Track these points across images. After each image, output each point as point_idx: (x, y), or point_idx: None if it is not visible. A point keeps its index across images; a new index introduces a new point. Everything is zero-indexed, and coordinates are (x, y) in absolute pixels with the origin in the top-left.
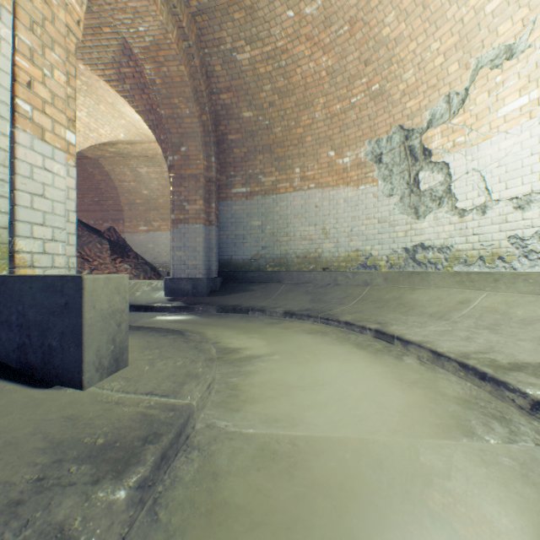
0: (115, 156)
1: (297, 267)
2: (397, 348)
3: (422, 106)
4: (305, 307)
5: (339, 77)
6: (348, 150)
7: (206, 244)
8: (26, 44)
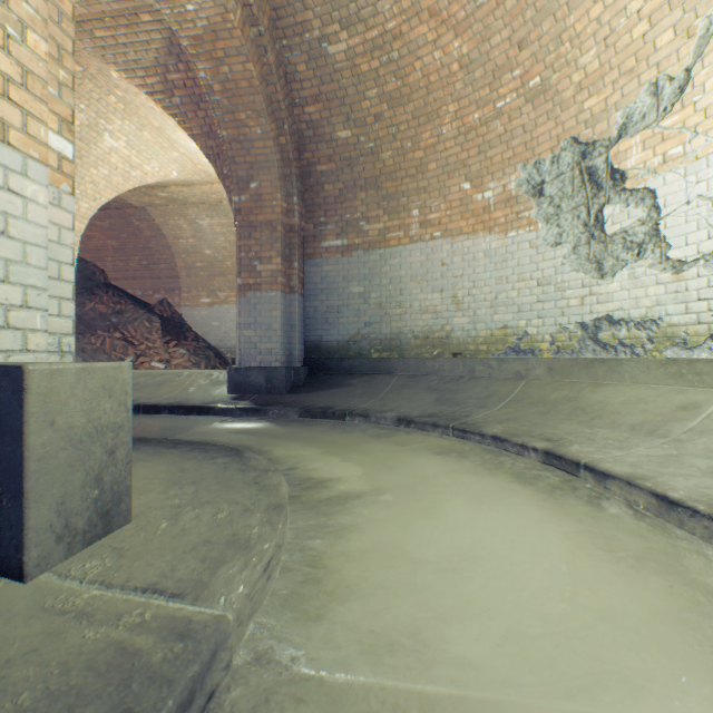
0: (167, 203)
1: (415, 353)
2: (586, 483)
3: (610, 105)
4: (427, 411)
5: (479, 70)
6: (492, 180)
7: (285, 319)
8: None
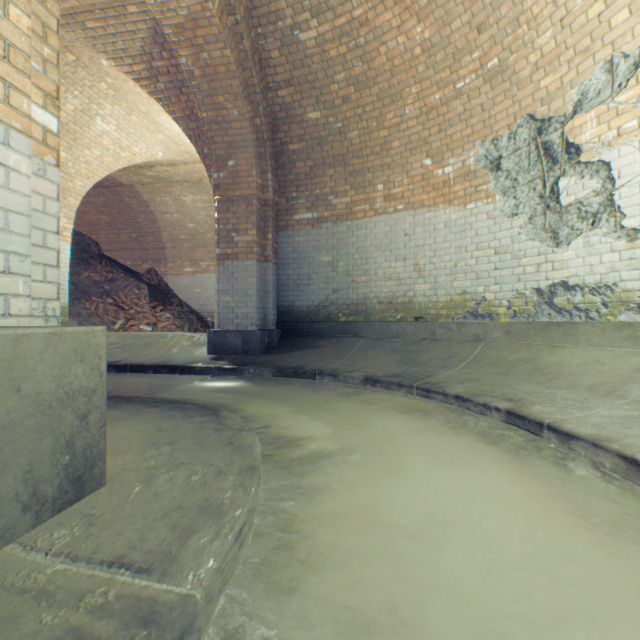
0: (154, 182)
1: (379, 316)
2: (549, 443)
3: (565, 83)
4: (392, 371)
5: (440, 53)
6: (451, 156)
7: (260, 286)
8: None
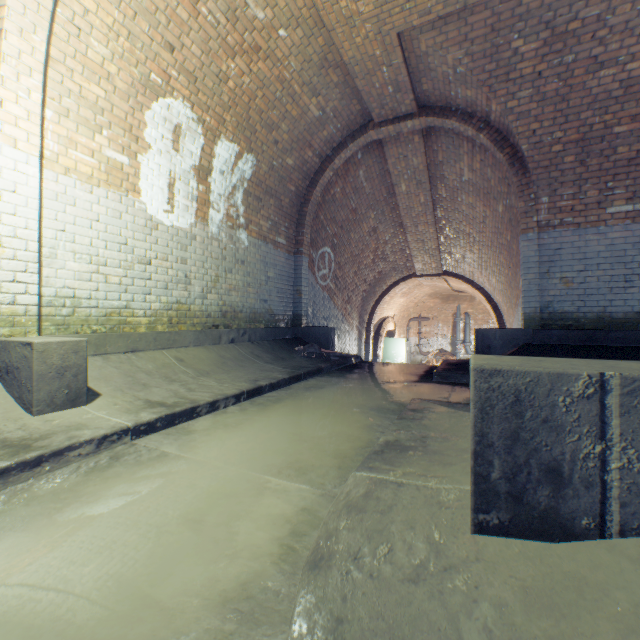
0: None
1: None
2: None
3: None
4: None
5: None
6: None
7: None
8: None
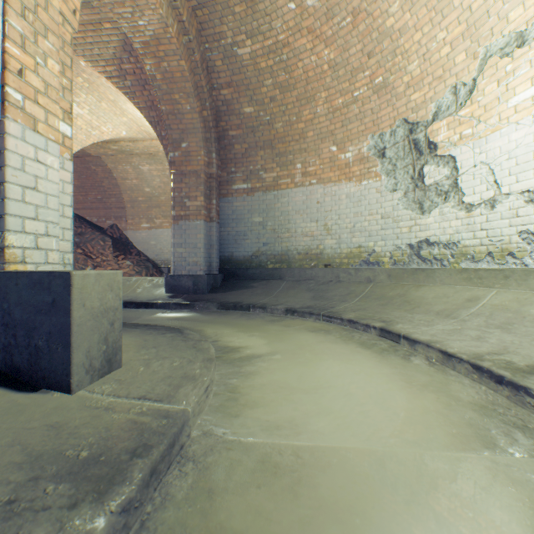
0: (117, 154)
1: (298, 264)
2: (404, 347)
3: (427, 98)
4: (306, 304)
5: (341, 70)
6: (351, 145)
7: (207, 240)
8: (17, 30)
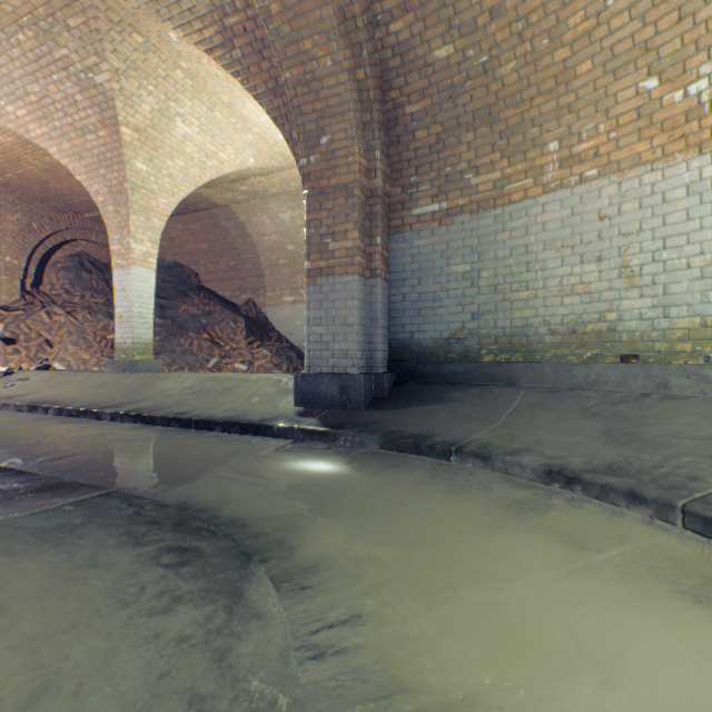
0: (248, 198)
1: (551, 354)
2: None
3: None
4: (598, 457)
5: None
6: (707, 59)
7: (364, 311)
8: None
